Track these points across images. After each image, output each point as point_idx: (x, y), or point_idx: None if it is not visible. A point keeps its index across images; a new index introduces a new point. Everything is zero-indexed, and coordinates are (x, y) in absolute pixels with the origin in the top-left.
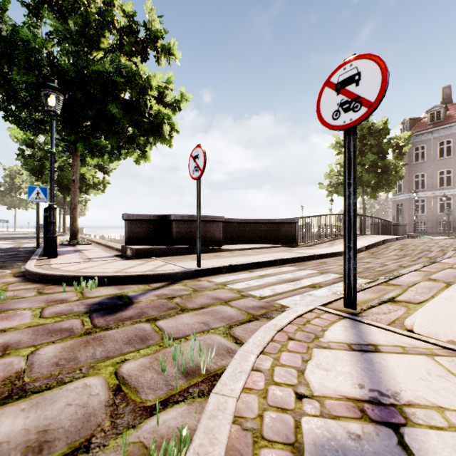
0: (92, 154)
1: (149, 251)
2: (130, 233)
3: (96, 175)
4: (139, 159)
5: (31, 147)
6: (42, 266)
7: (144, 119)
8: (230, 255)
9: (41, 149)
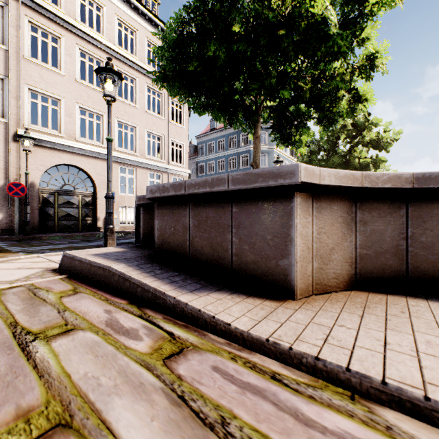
0: (296, 130)
1: (70, 262)
2: (145, 226)
3: (364, 155)
4: (351, 109)
5: (307, 146)
6: (33, 257)
7: (279, 33)
8: (26, 366)
9: (316, 146)
